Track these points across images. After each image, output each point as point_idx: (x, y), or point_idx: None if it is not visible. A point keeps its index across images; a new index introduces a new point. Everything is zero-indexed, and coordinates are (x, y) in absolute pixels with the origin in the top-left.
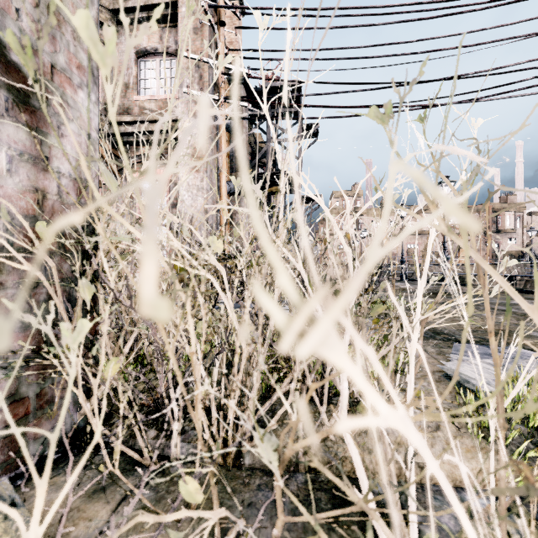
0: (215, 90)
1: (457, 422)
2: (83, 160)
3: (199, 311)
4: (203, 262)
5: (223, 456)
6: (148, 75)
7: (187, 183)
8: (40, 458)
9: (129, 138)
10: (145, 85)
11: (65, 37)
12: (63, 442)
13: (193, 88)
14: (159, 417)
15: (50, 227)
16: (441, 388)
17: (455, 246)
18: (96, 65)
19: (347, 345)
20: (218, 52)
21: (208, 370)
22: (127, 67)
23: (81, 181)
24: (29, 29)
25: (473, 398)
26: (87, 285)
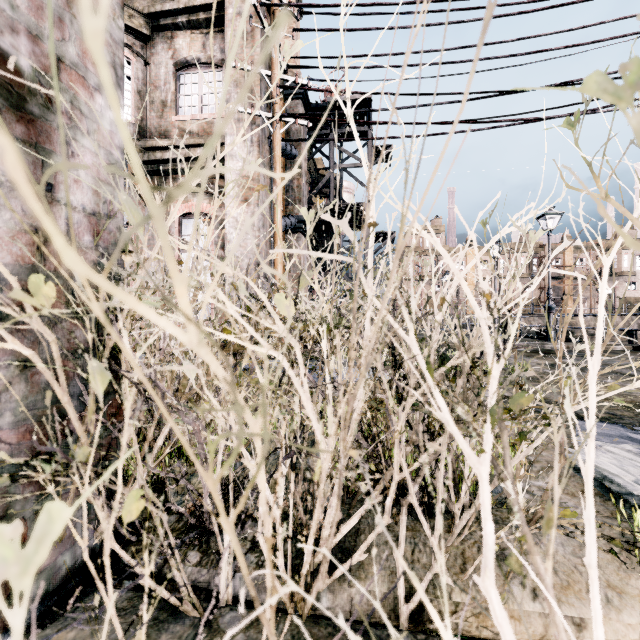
0: (268, 106)
1: (618, 551)
2: (11, 154)
3: (258, 395)
4: (268, 334)
5: (291, 597)
6: (189, 90)
7: (234, 219)
8: (41, 601)
9: (167, 166)
10: (185, 102)
11: (76, 21)
12: (74, 573)
13: (242, 105)
14: (203, 532)
15: (49, 283)
16: (572, 487)
17: (558, 293)
18: (120, 62)
19: (488, 463)
20: (272, 60)
21: (270, 476)
22: (164, 82)
23: (99, 217)
24: (24, 6)
25: (639, 517)
26: (100, 370)
